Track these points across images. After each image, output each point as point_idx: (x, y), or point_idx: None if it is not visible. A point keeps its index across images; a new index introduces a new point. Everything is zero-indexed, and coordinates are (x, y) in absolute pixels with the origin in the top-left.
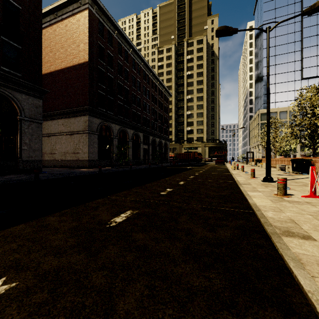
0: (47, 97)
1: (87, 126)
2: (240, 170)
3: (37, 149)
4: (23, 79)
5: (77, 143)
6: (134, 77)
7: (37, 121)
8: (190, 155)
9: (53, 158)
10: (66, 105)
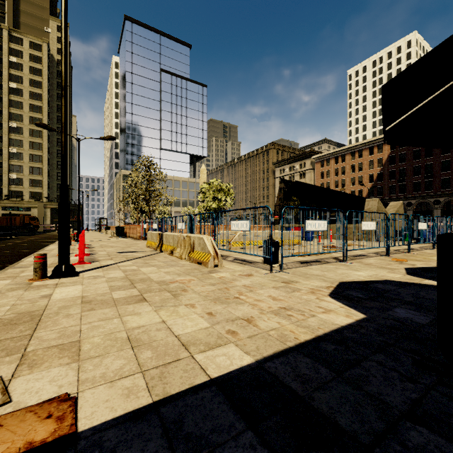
0: None
1: None
2: None
3: None
4: None
5: None
6: None
7: None
8: (16, 220)
9: None
10: None
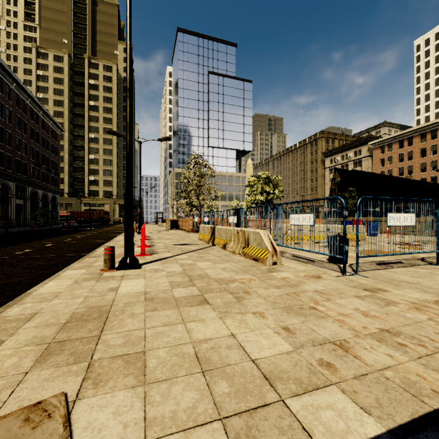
0: None
1: None
2: None
3: None
4: None
5: None
6: (1, 102)
7: None
8: (94, 214)
9: None
10: None
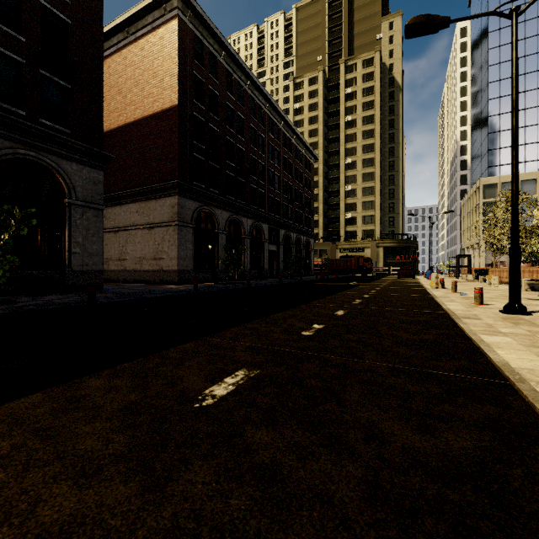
0: (113, 168)
1: (176, 214)
2: (448, 289)
3: (96, 252)
4: (73, 138)
5: (160, 242)
6: (254, 129)
7: (95, 206)
8: (351, 262)
9: (123, 267)
10: (142, 180)
